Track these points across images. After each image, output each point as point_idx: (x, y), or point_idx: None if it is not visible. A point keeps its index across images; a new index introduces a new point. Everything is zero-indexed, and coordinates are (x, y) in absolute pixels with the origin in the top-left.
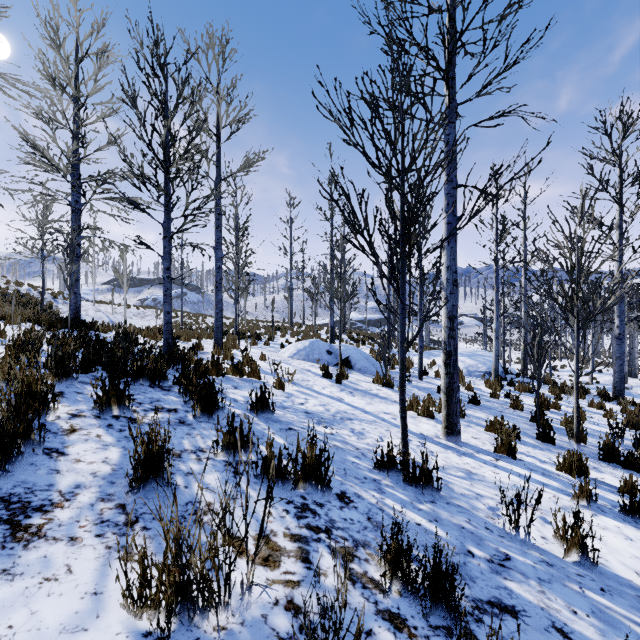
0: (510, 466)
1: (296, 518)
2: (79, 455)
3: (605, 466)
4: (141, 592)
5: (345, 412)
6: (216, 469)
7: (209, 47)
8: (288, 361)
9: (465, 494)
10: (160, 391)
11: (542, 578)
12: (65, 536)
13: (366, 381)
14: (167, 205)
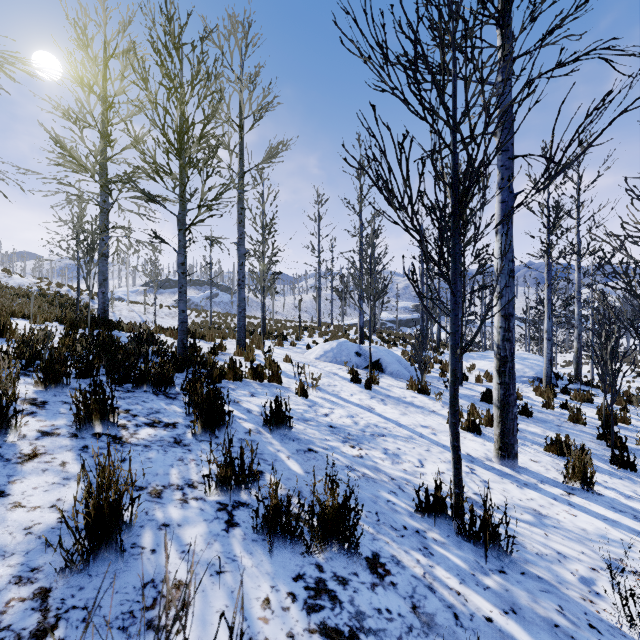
0: (589, 504)
1: (306, 611)
2: (23, 495)
3: None
4: None
5: (376, 426)
6: (203, 517)
7: (231, 32)
8: (314, 363)
9: (542, 554)
10: (163, 399)
11: None
12: None
13: (399, 386)
14: (182, 195)
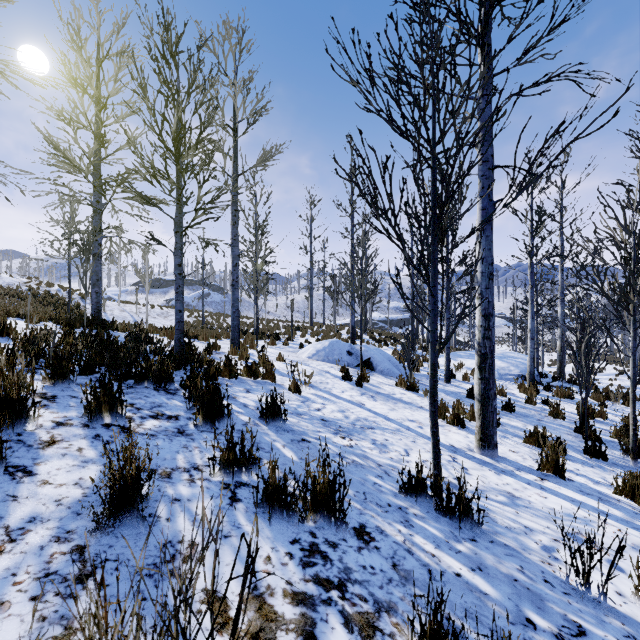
0: (559, 488)
1: (301, 566)
2: (49, 475)
3: None
4: None
5: (366, 419)
6: (210, 494)
7: (225, 38)
8: (307, 362)
9: (511, 527)
10: (164, 395)
11: None
12: None
13: (389, 384)
14: (179, 199)
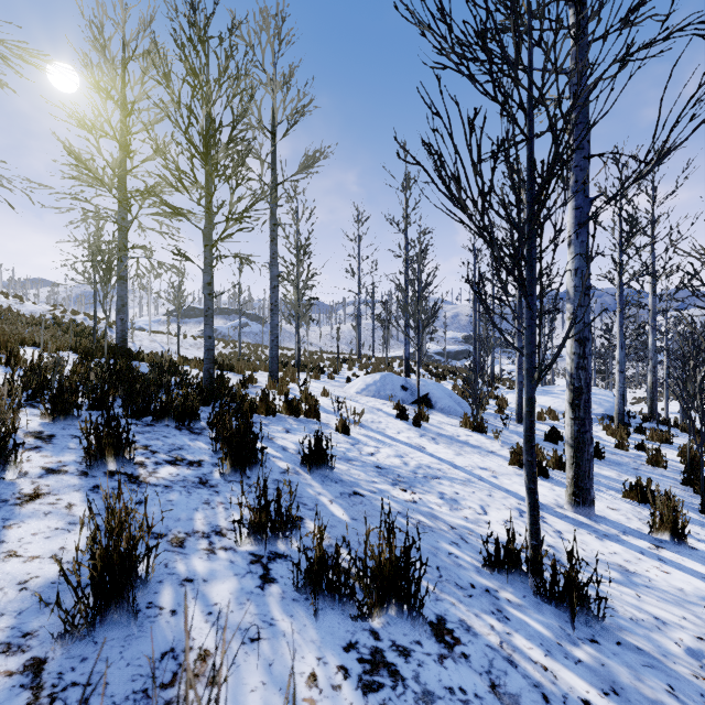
0: (682, 559)
1: (361, 690)
2: (20, 543)
3: None
4: None
5: (429, 467)
6: (234, 571)
7: (262, 28)
8: (355, 398)
9: (637, 619)
10: (187, 435)
11: None
12: None
13: (451, 424)
14: (208, 207)
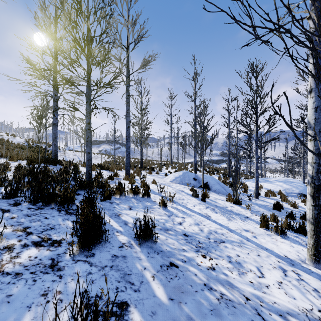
0: None
1: None
2: None
3: None
4: None
5: (215, 232)
6: None
7: None
8: (169, 184)
9: None
10: (63, 215)
11: None
12: None
13: (221, 199)
14: (88, 80)
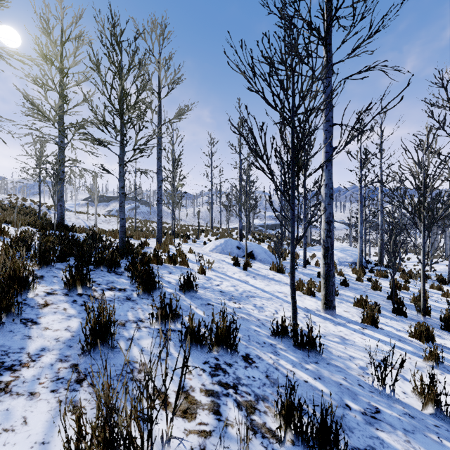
0: (374, 333)
1: (210, 376)
2: (48, 324)
3: (446, 334)
4: (77, 445)
5: (249, 291)
6: (151, 335)
7: (153, 30)
8: (209, 254)
9: (341, 356)
10: (115, 275)
11: (407, 429)
12: (26, 391)
13: (265, 268)
14: (122, 142)
